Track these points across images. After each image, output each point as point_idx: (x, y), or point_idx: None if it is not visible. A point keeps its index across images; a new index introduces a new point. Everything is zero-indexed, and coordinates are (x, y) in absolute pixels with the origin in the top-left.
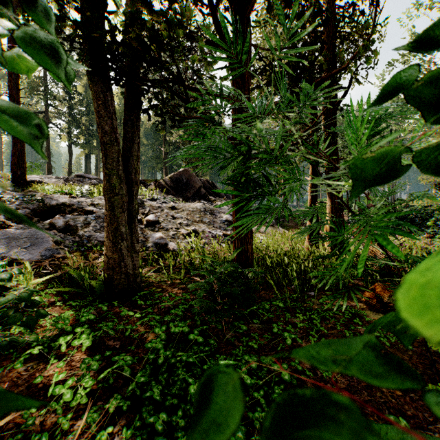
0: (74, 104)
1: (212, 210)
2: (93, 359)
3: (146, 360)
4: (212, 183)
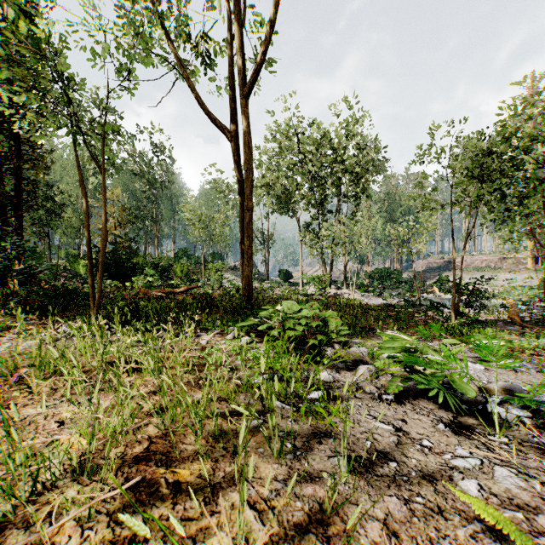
0: None
1: None
2: None
3: None
4: None
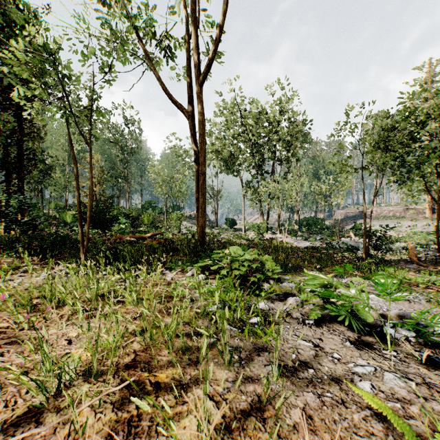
0: None
1: None
2: None
3: None
4: None
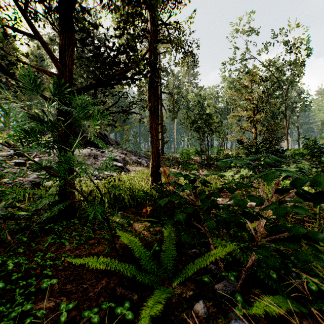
0: None
1: (96, 155)
2: None
3: None
4: (104, 134)
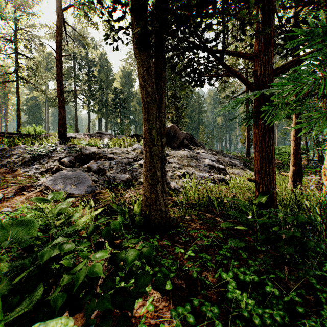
0: (92, 83)
1: (196, 156)
2: (185, 309)
3: (223, 308)
4: (190, 135)
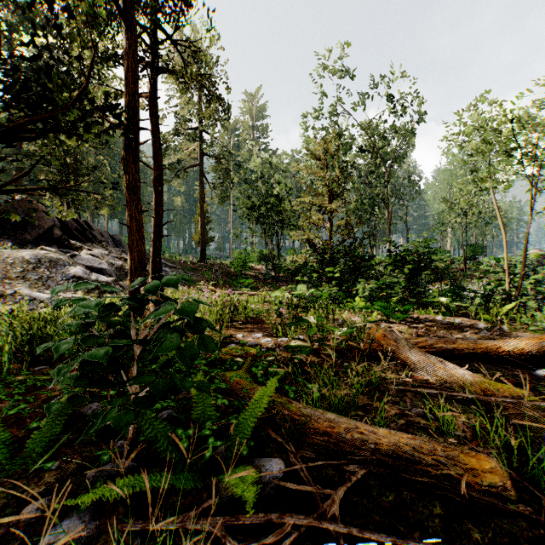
0: None
1: (55, 262)
2: None
3: None
4: (85, 222)
